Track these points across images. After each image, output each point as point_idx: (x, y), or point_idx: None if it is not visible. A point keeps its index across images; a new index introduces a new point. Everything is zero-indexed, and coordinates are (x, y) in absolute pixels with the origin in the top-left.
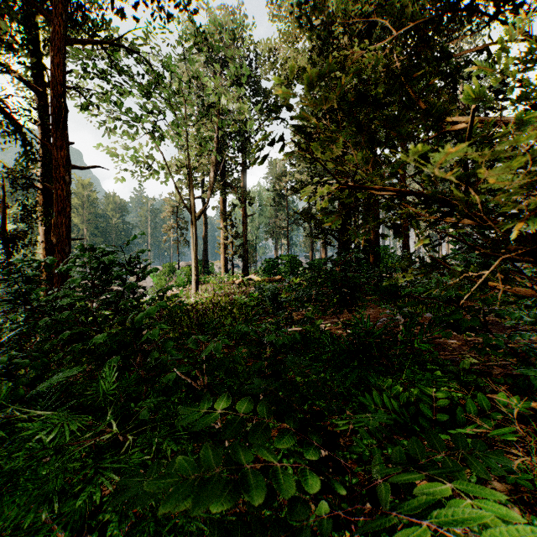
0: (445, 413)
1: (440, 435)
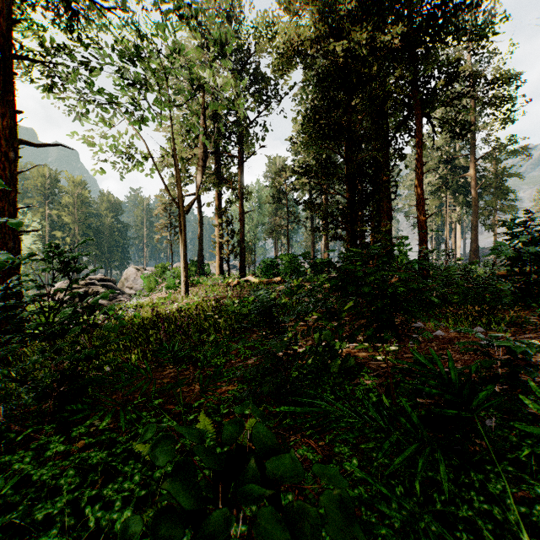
0: None
1: None
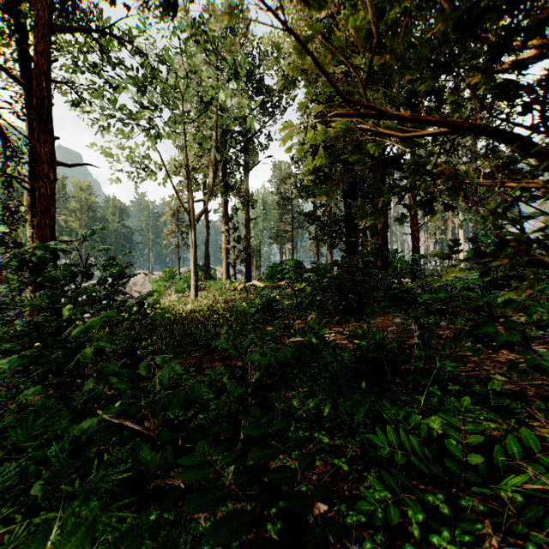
0: (477, 450)
1: (477, 488)
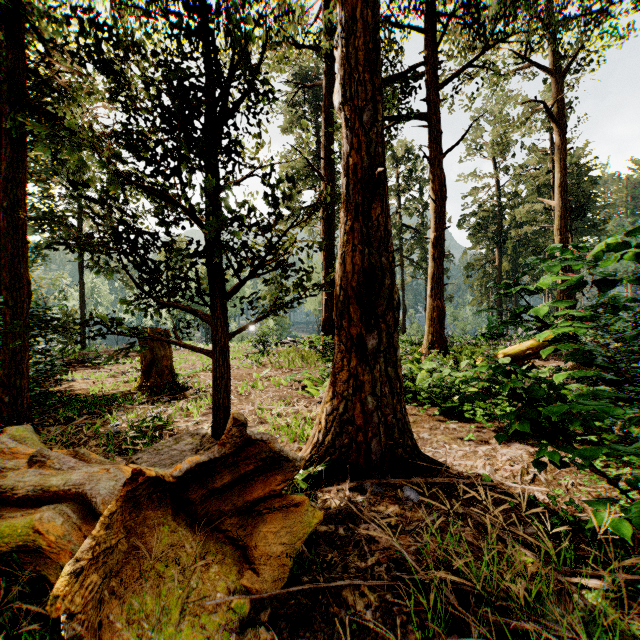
0: None
1: None
